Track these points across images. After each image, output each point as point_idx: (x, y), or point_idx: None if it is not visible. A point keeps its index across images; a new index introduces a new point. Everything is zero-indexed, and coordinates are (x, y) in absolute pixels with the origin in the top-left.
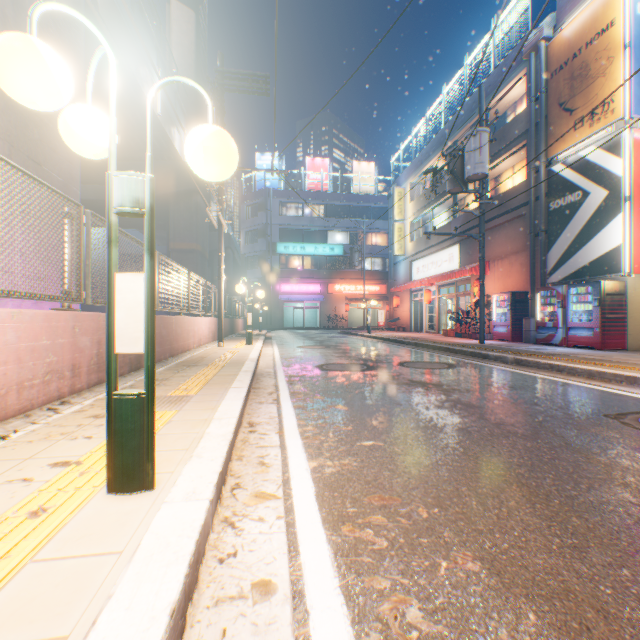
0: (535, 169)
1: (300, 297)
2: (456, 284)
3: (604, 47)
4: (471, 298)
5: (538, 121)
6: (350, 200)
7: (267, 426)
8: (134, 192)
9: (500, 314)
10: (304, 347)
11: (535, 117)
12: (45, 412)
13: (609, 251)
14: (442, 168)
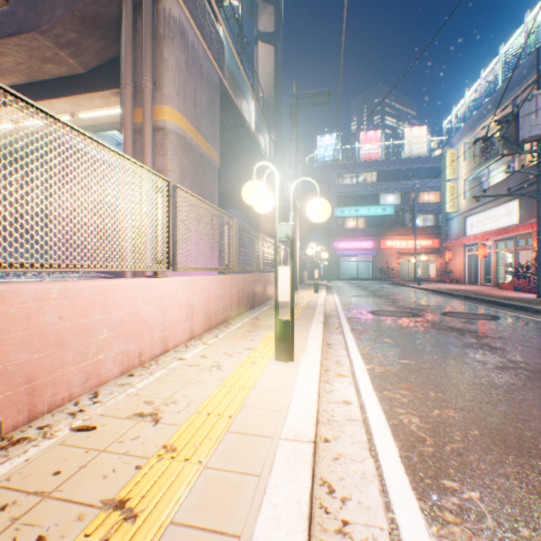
0: None
1: (354, 252)
2: (514, 238)
3: None
4: (532, 252)
5: None
6: (401, 164)
7: (338, 346)
8: (286, 232)
9: None
10: (358, 296)
11: None
12: (224, 327)
13: None
14: (492, 135)
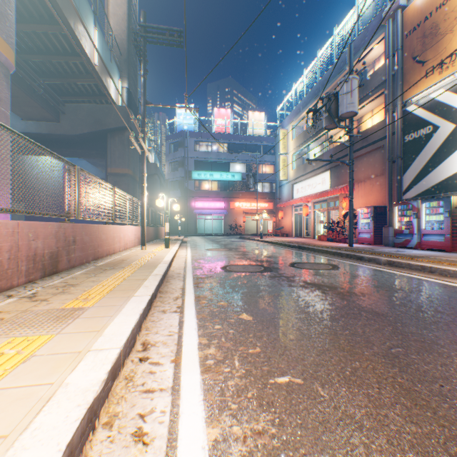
0: (392, 110)
1: (209, 211)
2: (327, 201)
3: (452, 9)
4: (340, 211)
5: (395, 72)
6: (246, 140)
7: (163, 349)
8: None
9: (364, 223)
10: (211, 249)
11: (392, 70)
12: None
13: (456, 173)
14: (321, 108)
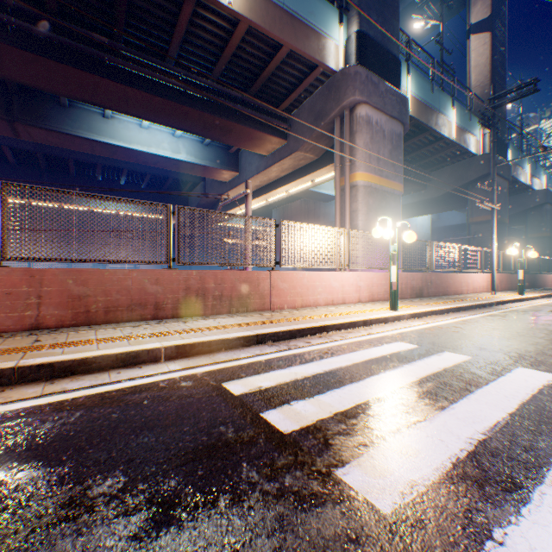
0: None
1: None
2: None
3: None
4: None
5: None
6: None
7: (451, 317)
8: (393, 249)
9: None
10: None
11: None
12: (382, 302)
13: None
14: None
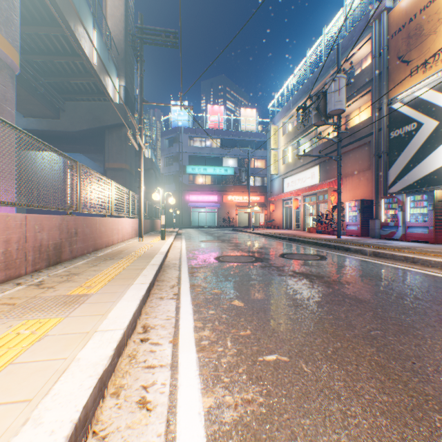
0: (379, 107)
1: (203, 204)
2: (317, 194)
3: (435, 11)
4: (328, 205)
5: (381, 71)
6: (239, 135)
7: (161, 331)
8: None
9: (351, 216)
10: (205, 241)
11: (378, 69)
12: None
13: (439, 168)
14: (310, 106)
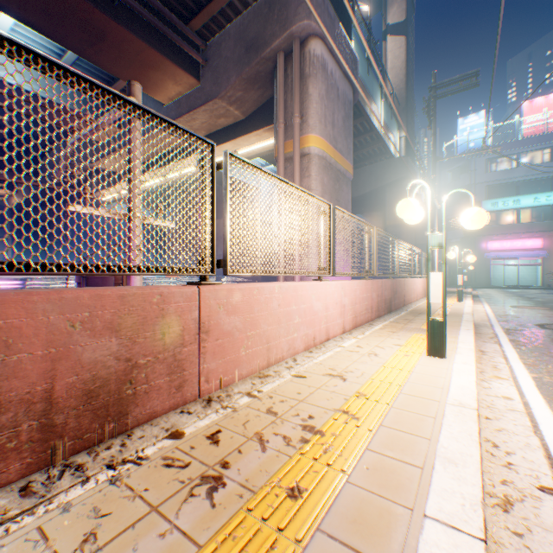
0: None
1: (511, 254)
2: None
3: None
4: None
5: None
6: None
7: (493, 353)
8: (437, 240)
9: None
10: (519, 307)
11: None
12: (367, 327)
13: None
14: None
